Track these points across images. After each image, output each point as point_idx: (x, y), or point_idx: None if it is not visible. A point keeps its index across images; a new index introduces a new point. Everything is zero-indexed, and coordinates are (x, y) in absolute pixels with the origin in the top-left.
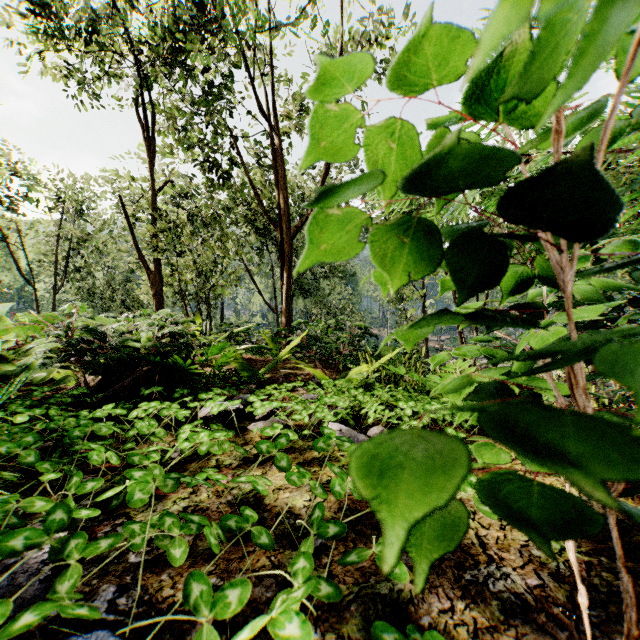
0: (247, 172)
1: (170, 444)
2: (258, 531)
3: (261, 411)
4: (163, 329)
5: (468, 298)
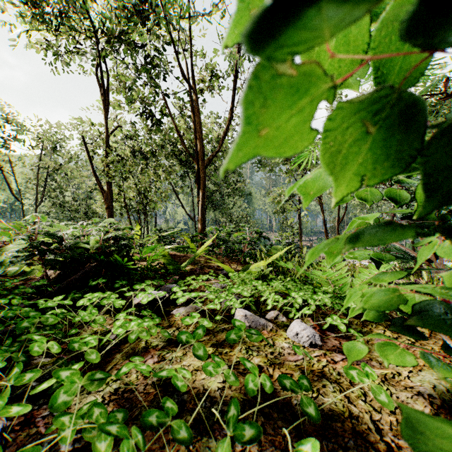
0: (173, 120)
1: (108, 328)
2: (177, 425)
3: (182, 300)
4: (108, 234)
5: (436, 208)
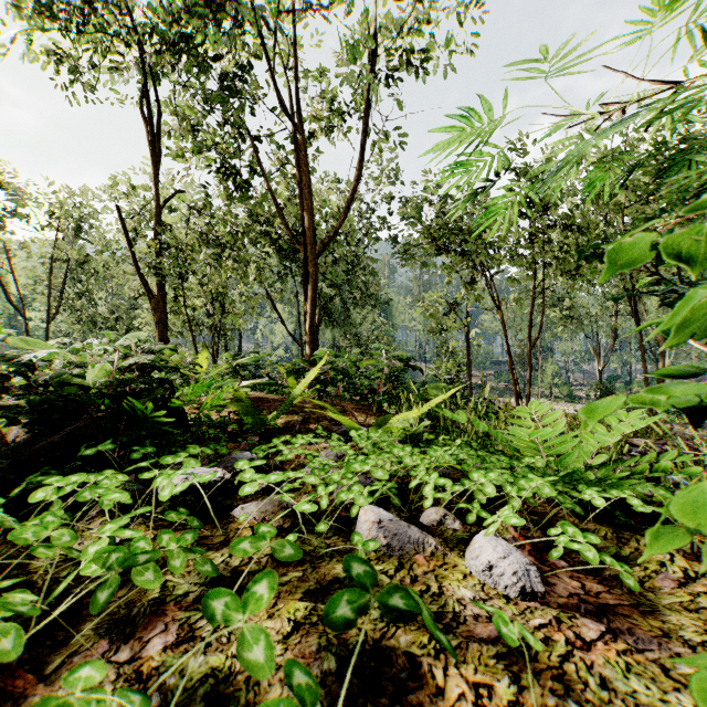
0: (265, 180)
1: None
2: None
3: (251, 489)
4: (126, 359)
5: None
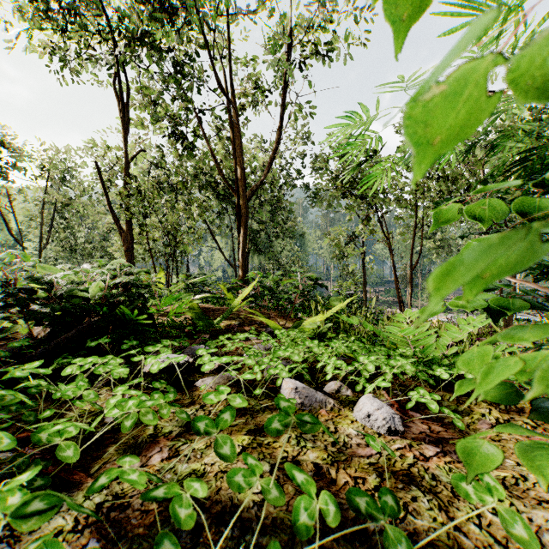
0: (208, 142)
1: (103, 407)
2: None
3: (209, 367)
4: (115, 279)
5: None
